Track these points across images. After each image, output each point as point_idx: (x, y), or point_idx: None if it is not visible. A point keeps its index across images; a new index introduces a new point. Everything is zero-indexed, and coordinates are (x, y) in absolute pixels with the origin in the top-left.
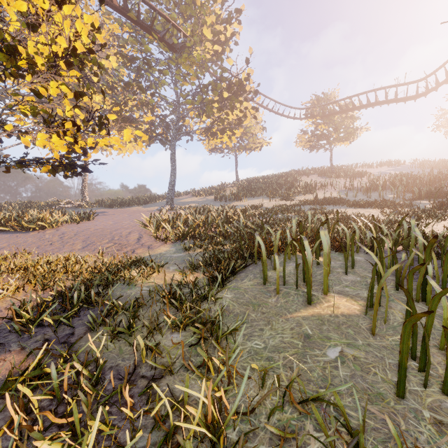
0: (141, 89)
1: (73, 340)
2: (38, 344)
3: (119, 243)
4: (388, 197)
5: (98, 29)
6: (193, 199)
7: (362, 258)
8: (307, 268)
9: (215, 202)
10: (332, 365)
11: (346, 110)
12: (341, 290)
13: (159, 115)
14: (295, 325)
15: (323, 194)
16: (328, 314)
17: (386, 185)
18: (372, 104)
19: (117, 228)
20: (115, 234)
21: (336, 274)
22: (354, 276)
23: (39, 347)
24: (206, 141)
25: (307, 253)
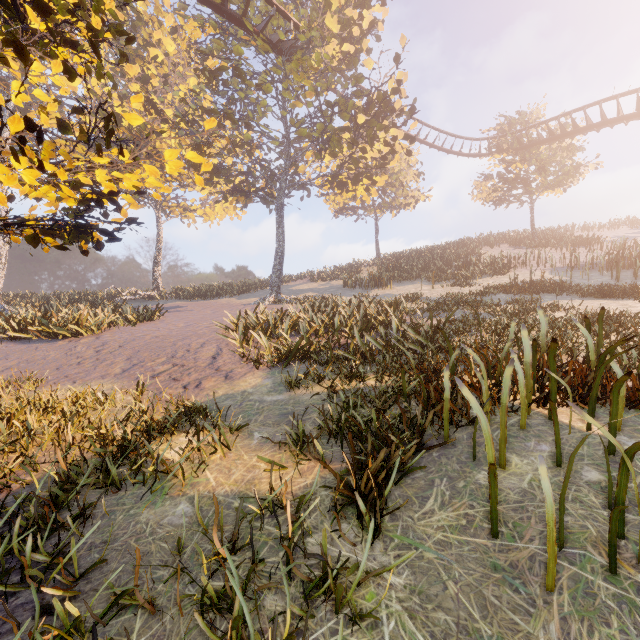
0: (230, 117)
1: None
2: None
3: (180, 365)
4: None
5: None
6: (311, 285)
7: None
8: None
9: (345, 290)
10: None
11: (562, 135)
12: None
13: (259, 159)
14: None
15: (525, 274)
16: None
17: None
18: (611, 121)
19: (186, 335)
20: (179, 347)
21: None
22: None
23: None
24: (330, 197)
25: None
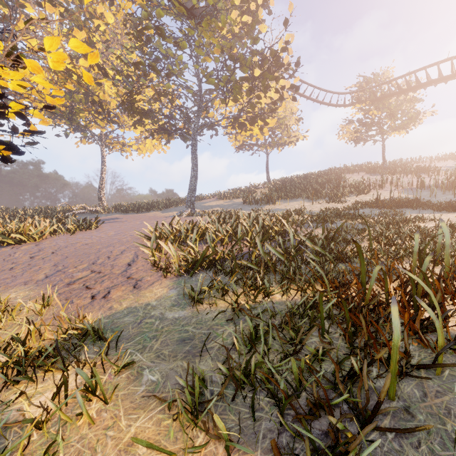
0: (154, 69)
1: None
2: None
3: (97, 272)
4: None
5: None
6: (218, 202)
7: None
8: None
9: (244, 206)
10: None
11: (408, 89)
12: None
13: (178, 105)
14: None
15: (382, 194)
16: None
17: None
18: (446, 78)
19: (111, 243)
20: (102, 254)
21: None
22: None
23: None
24: (232, 136)
25: None
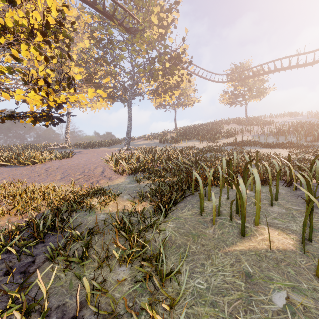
0: (106, 62)
1: (31, 269)
2: (0, 273)
3: (87, 176)
4: (292, 139)
5: (67, 7)
6: (144, 141)
7: (282, 191)
8: (243, 204)
9: (160, 144)
10: (282, 317)
11: (258, 74)
12: (271, 222)
13: (119, 81)
14: (235, 261)
15: (241, 137)
16: (264, 249)
17: (289, 130)
18: (278, 70)
19: (87, 163)
20: (85, 168)
21: (263, 205)
22: (279, 208)
23: (1, 276)
24: (153, 99)
25: (242, 190)
